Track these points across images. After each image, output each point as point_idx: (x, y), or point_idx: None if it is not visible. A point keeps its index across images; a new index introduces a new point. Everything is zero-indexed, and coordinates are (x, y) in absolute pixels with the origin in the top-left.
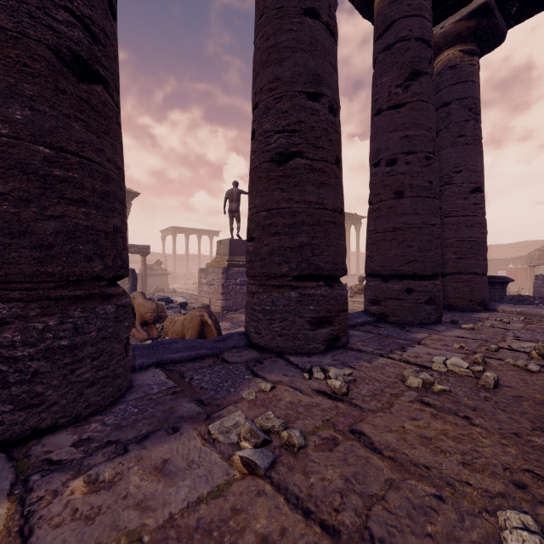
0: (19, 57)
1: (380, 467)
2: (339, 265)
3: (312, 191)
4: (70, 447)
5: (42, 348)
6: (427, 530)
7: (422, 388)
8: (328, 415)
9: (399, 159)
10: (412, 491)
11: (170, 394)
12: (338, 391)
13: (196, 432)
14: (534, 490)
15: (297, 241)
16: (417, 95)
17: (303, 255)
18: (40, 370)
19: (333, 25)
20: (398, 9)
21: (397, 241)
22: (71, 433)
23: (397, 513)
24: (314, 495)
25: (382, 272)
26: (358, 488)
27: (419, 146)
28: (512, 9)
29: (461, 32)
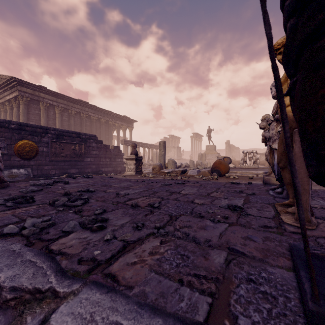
0: None
1: None
2: None
3: None
4: None
5: None
6: None
7: None
8: None
9: None
10: None
11: None
12: None
13: None
14: None
15: None
16: None
17: None
18: None
19: None
20: None
21: None
22: None
23: None
24: None
25: None
26: None
27: None
28: None
29: None
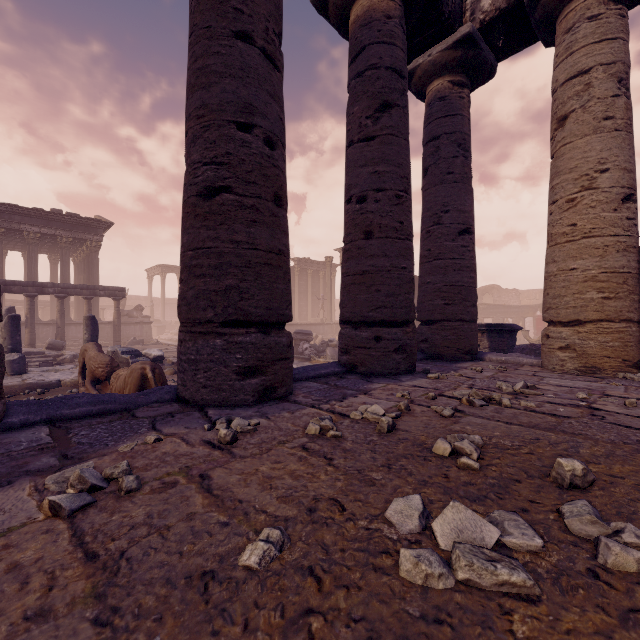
0: None
1: (195, 504)
2: (275, 310)
3: (241, 230)
4: None
5: None
6: (183, 549)
7: (318, 434)
8: (193, 462)
9: (369, 196)
10: (204, 521)
11: (36, 450)
12: (223, 440)
13: (32, 483)
14: (320, 513)
15: (224, 284)
16: (387, 128)
17: (230, 299)
18: None
19: (272, 50)
20: (368, 34)
21: (366, 285)
22: None
23: (169, 538)
24: (103, 529)
25: (351, 318)
26: (154, 521)
27: (389, 183)
28: (498, 42)
29: (448, 62)
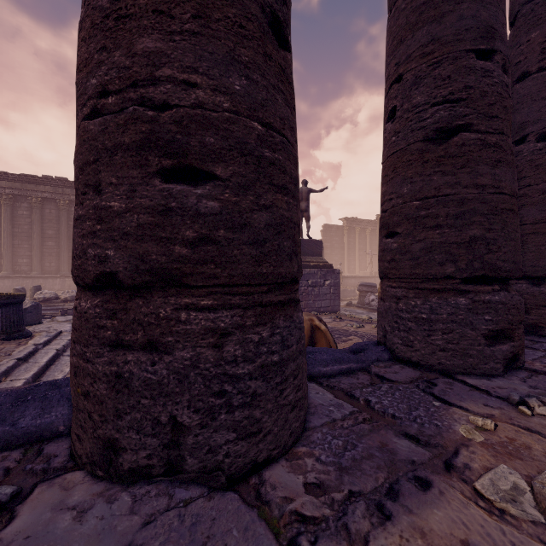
0: (236, 17)
1: None
2: (517, 264)
3: (486, 172)
4: (306, 495)
5: (258, 364)
6: None
7: None
8: None
9: None
10: None
11: (362, 422)
12: None
13: (459, 491)
14: None
15: (467, 235)
16: None
17: (475, 252)
18: (257, 391)
19: None
20: None
21: None
22: (291, 471)
23: None
24: None
25: (532, 273)
26: None
27: None
28: None
29: None
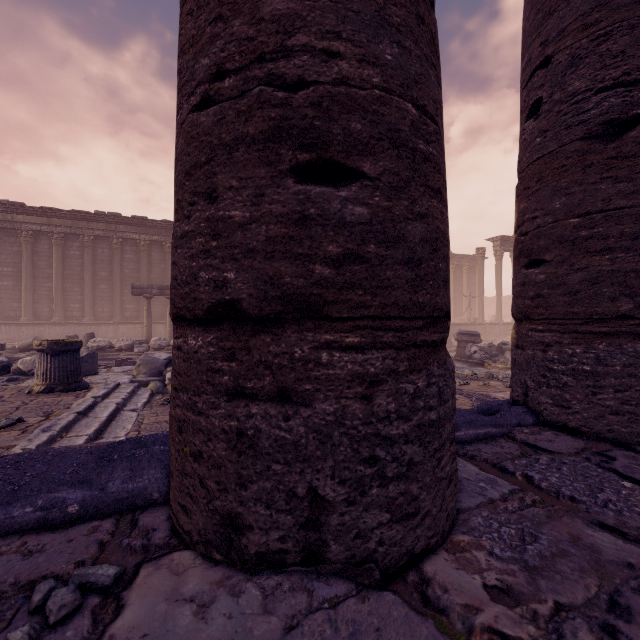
0: None
1: None
2: None
3: None
4: (494, 603)
5: (414, 423)
6: None
7: None
8: None
9: None
10: None
11: (531, 505)
12: None
13: None
14: None
15: None
16: None
17: None
18: (413, 458)
19: None
20: None
21: None
22: (460, 568)
23: None
24: None
25: None
26: None
27: None
28: None
29: None
